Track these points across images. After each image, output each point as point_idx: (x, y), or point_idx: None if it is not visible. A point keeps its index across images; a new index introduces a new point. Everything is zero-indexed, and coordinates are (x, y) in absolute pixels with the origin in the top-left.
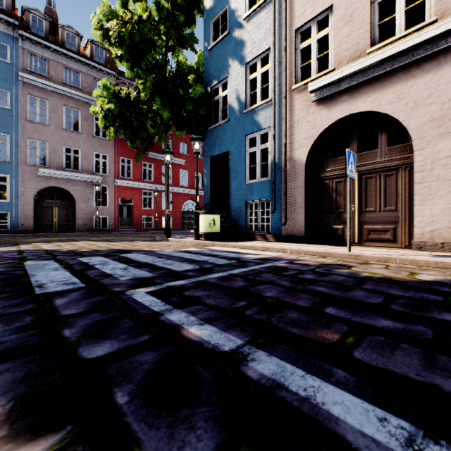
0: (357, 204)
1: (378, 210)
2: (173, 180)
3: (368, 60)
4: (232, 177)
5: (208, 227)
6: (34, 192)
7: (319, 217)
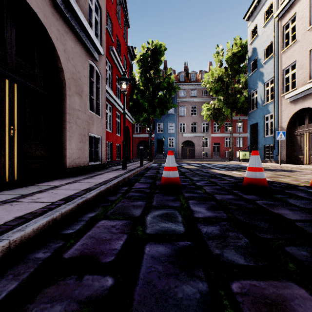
0: (307, 147)
1: None
2: (243, 129)
3: (305, 88)
4: (259, 134)
5: (242, 157)
6: (181, 143)
7: (293, 152)
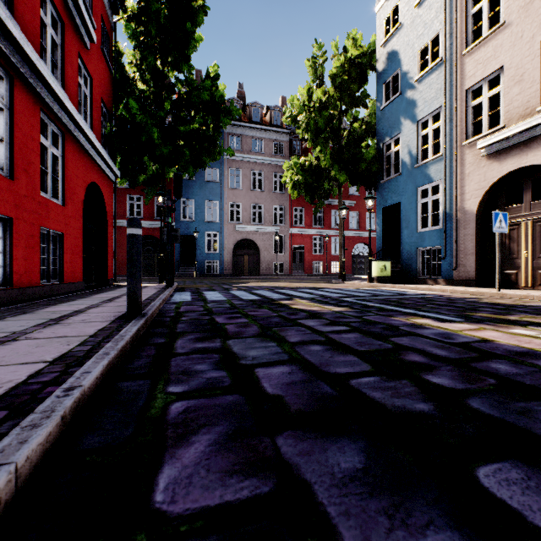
0: (530, 250)
1: None
2: None
3: (535, 120)
4: (404, 226)
5: (379, 272)
6: (233, 244)
7: (492, 262)
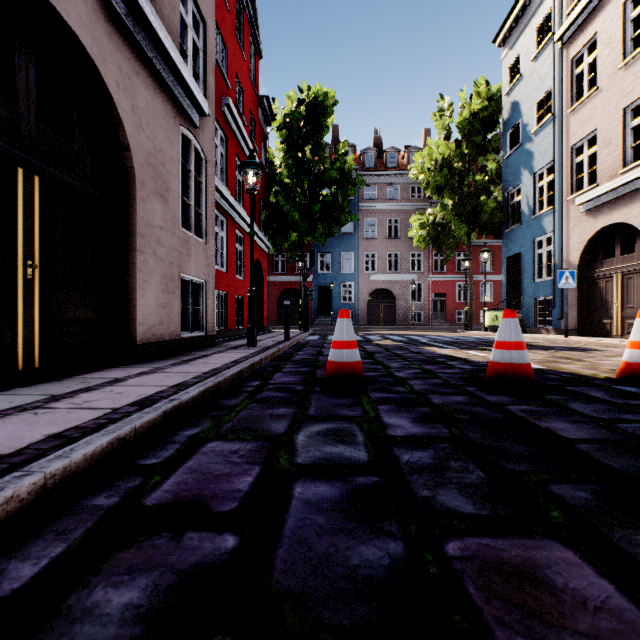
0: (619, 301)
1: (635, 306)
2: (493, 266)
3: (614, 184)
4: (523, 276)
5: (491, 322)
6: (368, 293)
7: (592, 312)
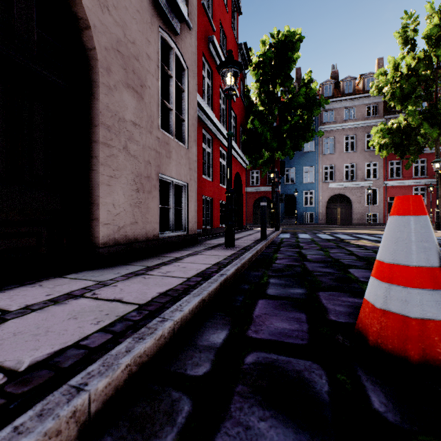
0: None
1: None
2: None
3: None
4: None
5: None
6: (326, 199)
7: None
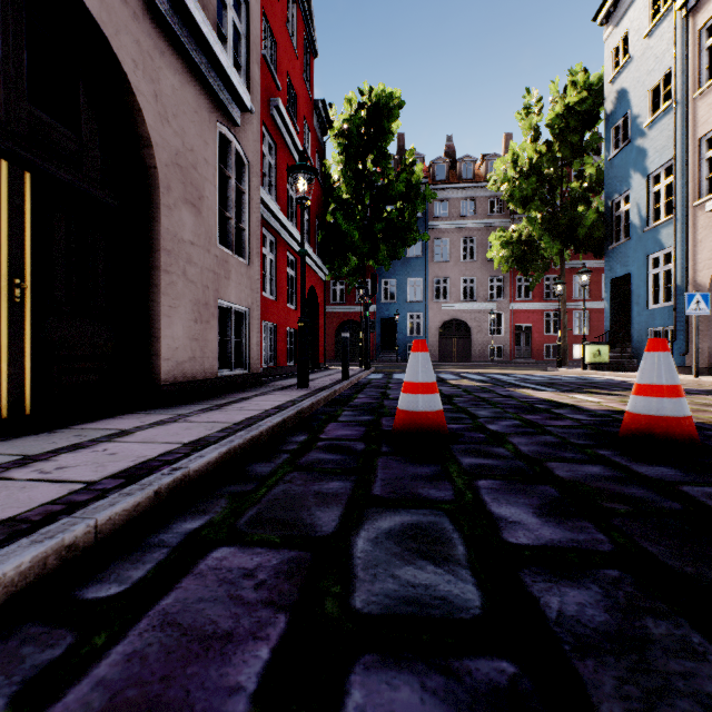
0: None
1: None
2: (590, 292)
3: None
4: (633, 302)
5: (592, 358)
6: (438, 325)
7: None
